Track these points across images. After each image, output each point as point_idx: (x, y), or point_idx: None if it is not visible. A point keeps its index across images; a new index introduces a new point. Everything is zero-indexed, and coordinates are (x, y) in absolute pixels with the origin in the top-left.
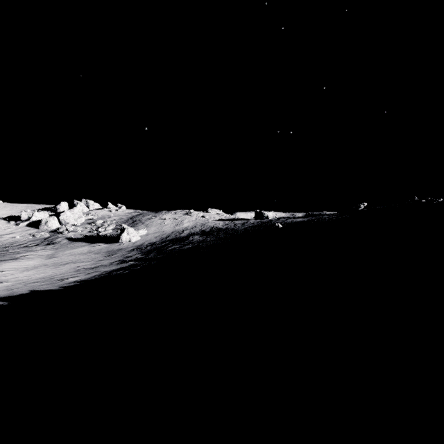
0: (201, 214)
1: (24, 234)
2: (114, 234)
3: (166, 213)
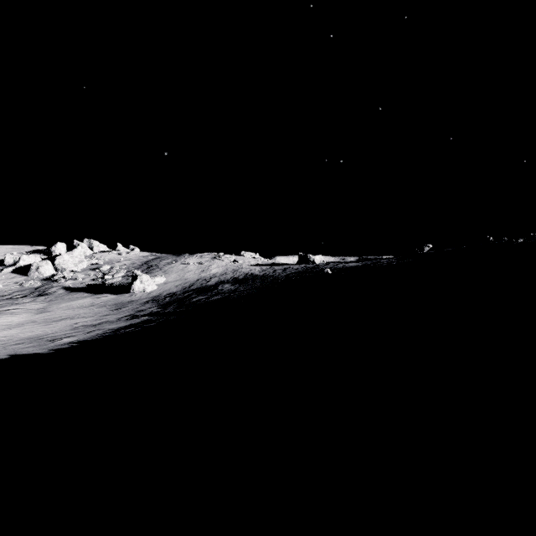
0: (233, 258)
1: (8, 282)
2: (124, 282)
3: (189, 256)
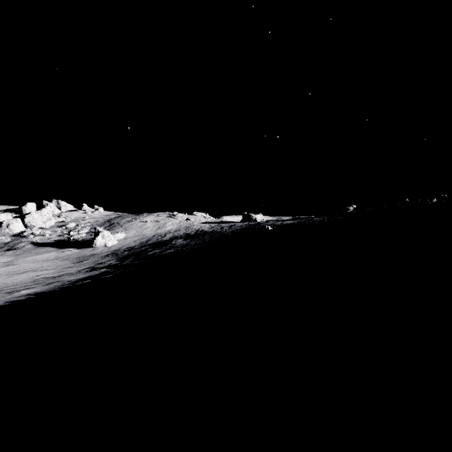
0: (186, 217)
1: None
2: (87, 238)
3: (147, 215)
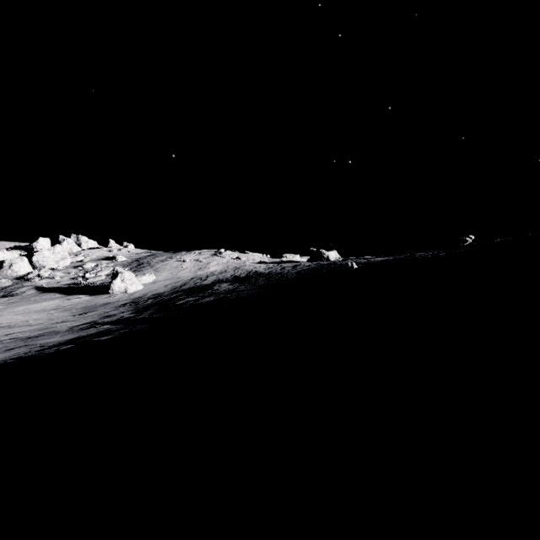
0: (235, 255)
1: None
2: (106, 281)
3: (187, 253)
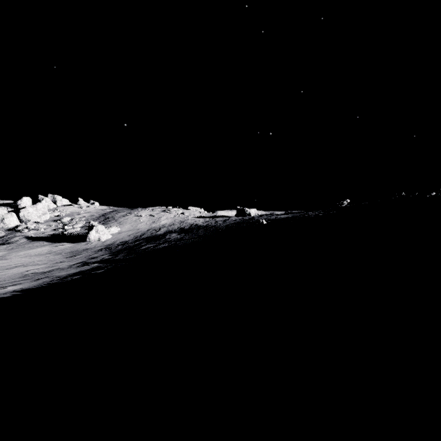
0: (180, 211)
1: None
2: (82, 232)
3: (142, 210)
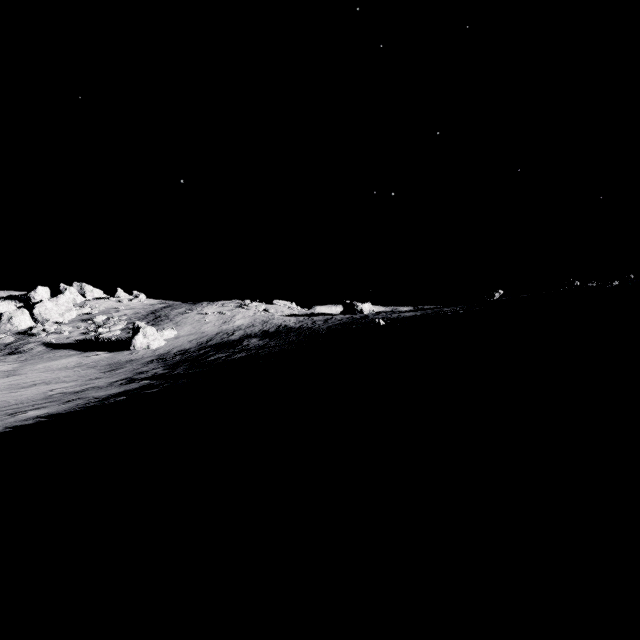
0: (263, 307)
1: None
2: (123, 336)
3: (208, 305)
